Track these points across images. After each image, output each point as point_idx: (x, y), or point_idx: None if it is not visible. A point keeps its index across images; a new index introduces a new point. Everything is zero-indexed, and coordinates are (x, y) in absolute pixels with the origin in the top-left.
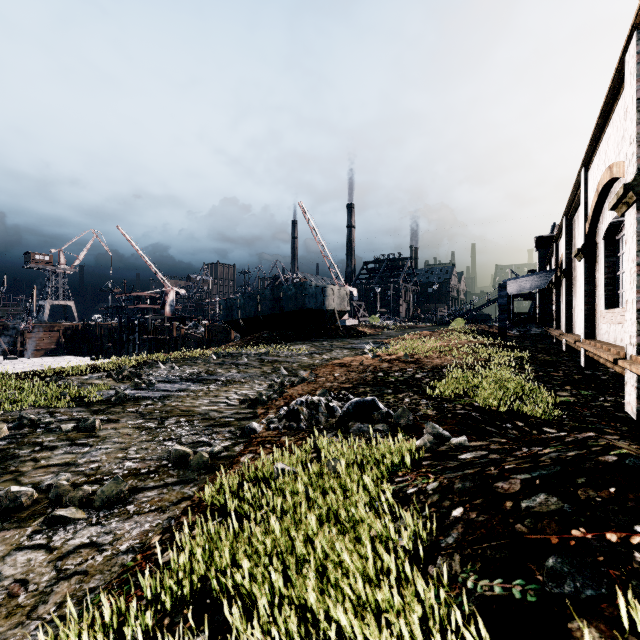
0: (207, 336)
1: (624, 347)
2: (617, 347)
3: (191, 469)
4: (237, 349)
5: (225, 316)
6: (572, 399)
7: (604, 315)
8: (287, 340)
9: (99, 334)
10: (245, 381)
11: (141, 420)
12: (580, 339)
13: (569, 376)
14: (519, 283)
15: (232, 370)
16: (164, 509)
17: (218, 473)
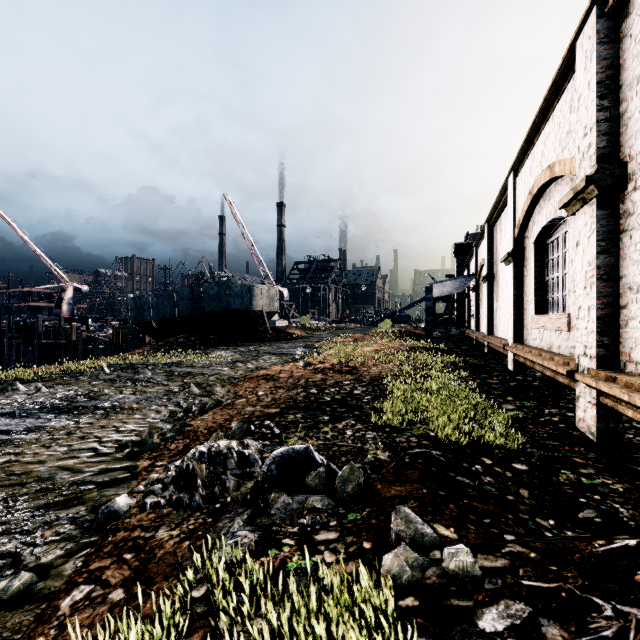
0: (115, 339)
1: (565, 355)
2: (559, 355)
3: None
4: (142, 358)
5: (134, 317)
6: (520, 414)
7: (536, 320)
8: (208, 345)
9: None
10: (138, 407)
11: None
12: (508, 343)
13: (505, 383)
14: (443, 286)
15: (125, 390)
16: None
17: None
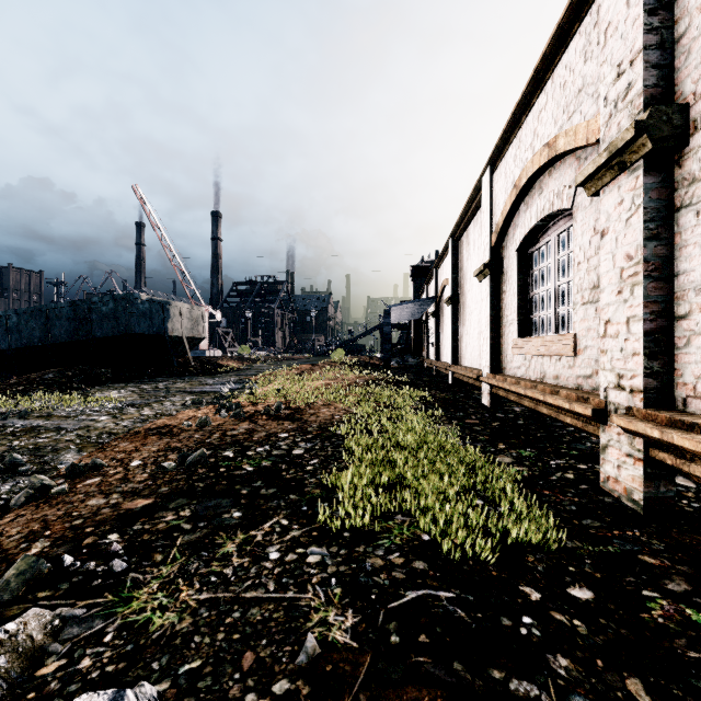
0: None
1: (569, 387)
2: (563, 388)
3: None
4: None
5: None
6: (524, 470)
7: (522, 344)
8: (95, 382)
9: None
10: None
11: None
12: (483, 373)
13: (487, 424)
14: (401, 311)
15: None
16: None
17: None
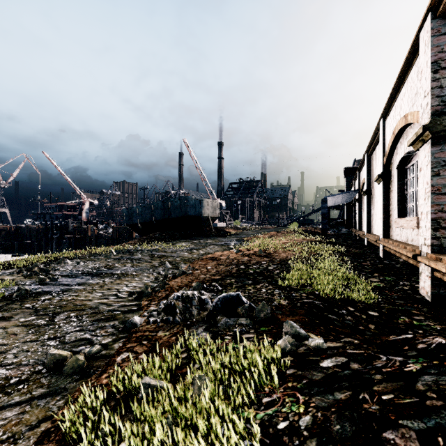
0: (114, 235)
1: (415, 245)
2: (411, 245)
3: (64, 375)
4: (134, 246)
5: (127, 221)
6: (381, 284)
7: (398, 222)
8: (173, 239)
9: (28, 234)
10: (136, 274)
11: (33, 317)
12: (379, 238)
13: (375, 265)
14: (335, 199)
15: (127, 264)
16: (17, 437)
17: (82, 389)
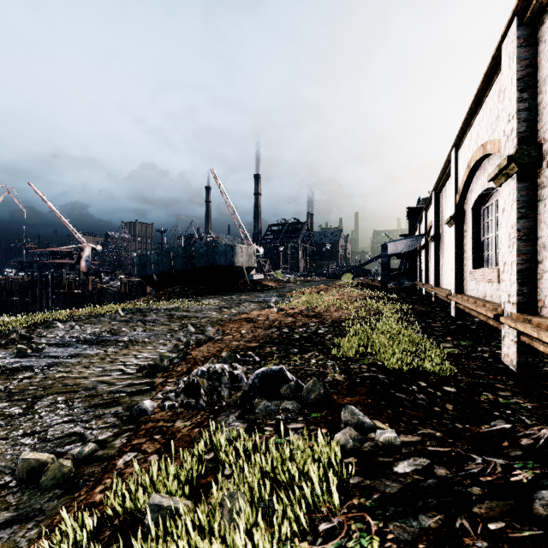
0: (123, 290)
1: (495, 303)
2: (490, 303)
3: (42, 489)
4: (148, 304)
5: (139, 271)
6: (456, 350)
7: (473, 274)
8: (198, 294)
9: (9, 288)
10: (149, 341)
11: (5, 403)
12: (451, 293)
13: (446, 326)
14: (396, 245)
15: (138, 328)
16: None
17: (63, 515)
